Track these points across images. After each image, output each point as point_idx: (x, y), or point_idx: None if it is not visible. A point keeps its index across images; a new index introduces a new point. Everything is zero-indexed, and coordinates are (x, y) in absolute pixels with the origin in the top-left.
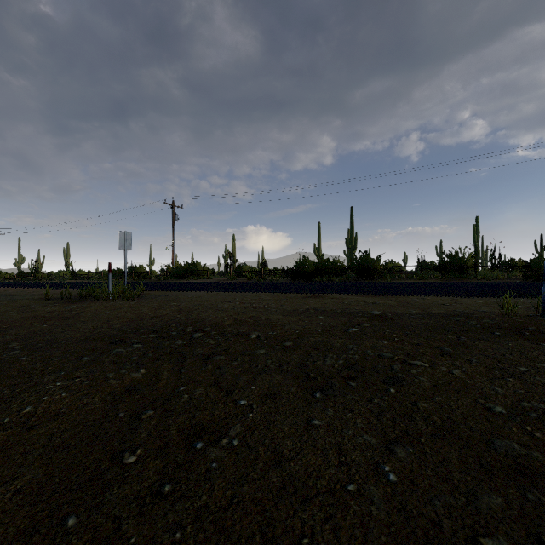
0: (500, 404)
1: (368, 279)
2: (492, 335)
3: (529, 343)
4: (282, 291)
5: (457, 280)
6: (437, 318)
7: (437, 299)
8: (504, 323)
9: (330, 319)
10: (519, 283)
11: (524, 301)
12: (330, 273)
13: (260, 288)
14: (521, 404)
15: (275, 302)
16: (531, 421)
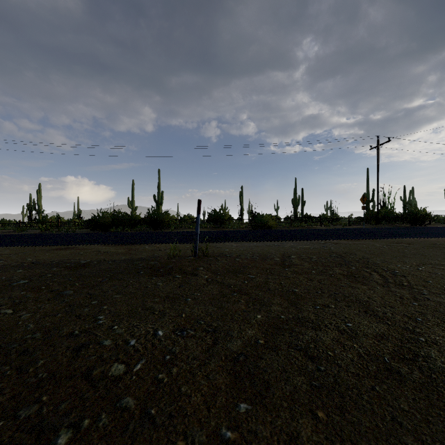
0: (5, 340)
1: (159, 229)
2: (136, 274)
3: (146, 278)
4: (36, 244)
5: (218, 229)
6: (124, 263)
7: (163, 245)
8: (161, 263)
9: (24, 272)
10: (241, 231)
11: (213, 244)
12: (127, 224)
13: (23, 241)
14: (26, 336)
15: (1, 257)
16: (1, 353)
